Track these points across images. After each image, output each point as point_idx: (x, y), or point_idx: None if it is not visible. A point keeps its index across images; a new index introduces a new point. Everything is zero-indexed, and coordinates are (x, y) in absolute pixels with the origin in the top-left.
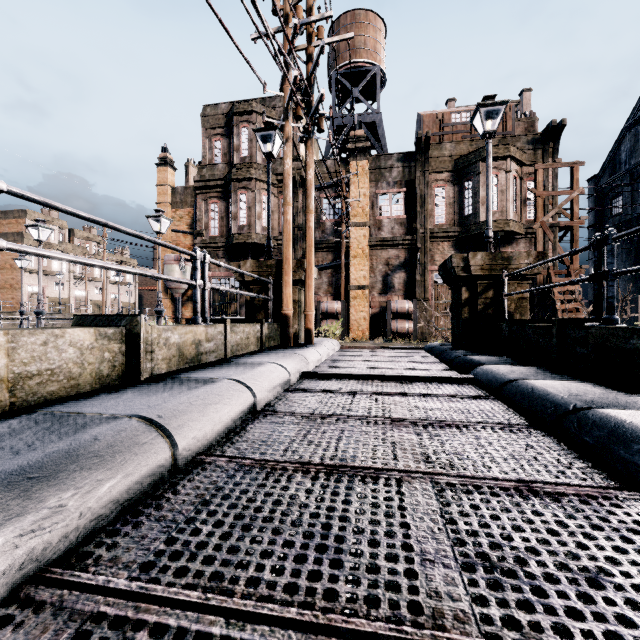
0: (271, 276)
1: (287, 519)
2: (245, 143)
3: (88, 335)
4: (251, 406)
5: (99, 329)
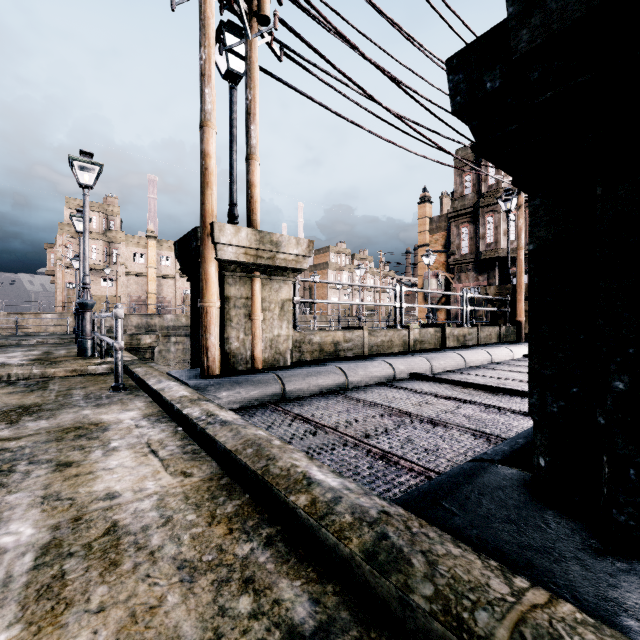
0: (508, 295)
1: (496, 373)
2: (492, 173)
3: (432, 330)
4: (489, 360)
5: (435, 329)
